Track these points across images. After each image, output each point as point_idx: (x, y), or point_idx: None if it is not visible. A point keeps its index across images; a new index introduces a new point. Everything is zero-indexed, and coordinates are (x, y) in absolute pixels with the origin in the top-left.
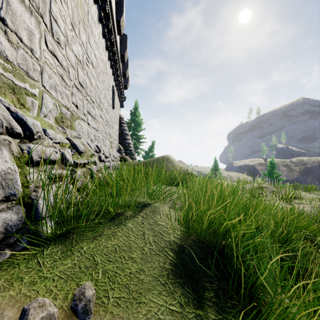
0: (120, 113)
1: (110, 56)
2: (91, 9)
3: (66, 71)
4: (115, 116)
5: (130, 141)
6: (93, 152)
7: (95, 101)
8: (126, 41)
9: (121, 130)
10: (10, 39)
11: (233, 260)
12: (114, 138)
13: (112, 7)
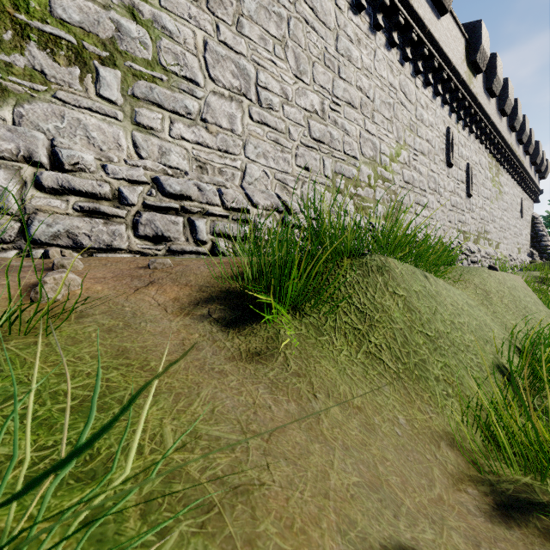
0: (533, 212)
1: (518, 181)
2: (504, 182)
3: (496, 229)
4: (525, 221)
5: (548, 243)
6: (508, 257)
7: (506, 228)
8: (537, 147)
9: (534, 232)
10: (490, 234)
11: (548, 278)
12: (523, 243)
13: (519, 159)
